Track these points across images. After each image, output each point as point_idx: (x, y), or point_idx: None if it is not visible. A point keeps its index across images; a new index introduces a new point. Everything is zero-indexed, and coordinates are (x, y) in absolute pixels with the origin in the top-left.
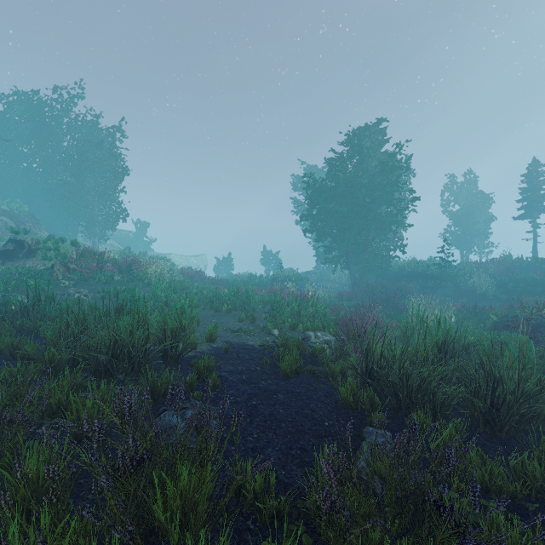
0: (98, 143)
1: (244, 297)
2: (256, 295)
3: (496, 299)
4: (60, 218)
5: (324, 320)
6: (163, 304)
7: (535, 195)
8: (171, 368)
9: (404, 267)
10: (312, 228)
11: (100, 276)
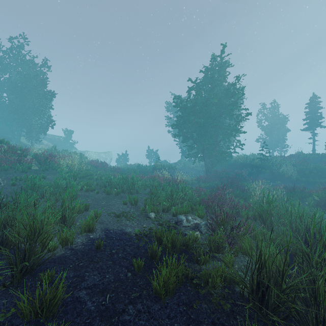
0: (34, 75)
1: (130, 183)
2: (141, 179)
3: (298, 180)
4: (9, 126)
5: (191, 201)
6: (63, 189)
7: (314, 116)
8: (16, 286)
9: (238, 160)
10: (180, 133)
11: (19, 166)
